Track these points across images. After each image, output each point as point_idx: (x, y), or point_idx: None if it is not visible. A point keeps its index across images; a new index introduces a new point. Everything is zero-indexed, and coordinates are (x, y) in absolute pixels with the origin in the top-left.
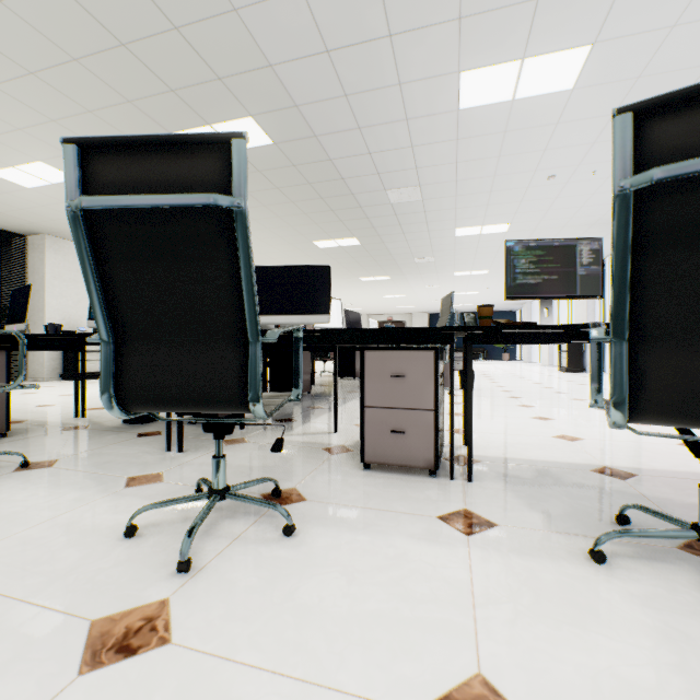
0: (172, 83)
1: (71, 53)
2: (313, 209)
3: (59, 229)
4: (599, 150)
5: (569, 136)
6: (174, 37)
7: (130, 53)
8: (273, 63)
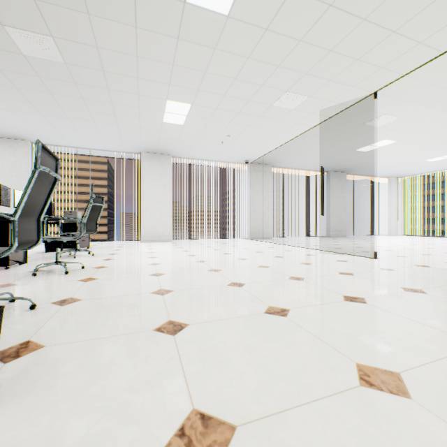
0: None
1: None
2: None
3: None
4: None
5: None
6: None
7: None
8: None
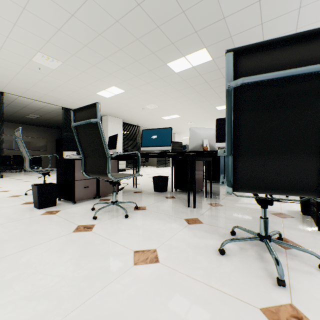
0: (173, 40)
1: (137, 36)
2: (221, 90)
3: (113, 113)
4: None
5: None
6: (181, 17)
7: (160, 30)
8: (226, 16)
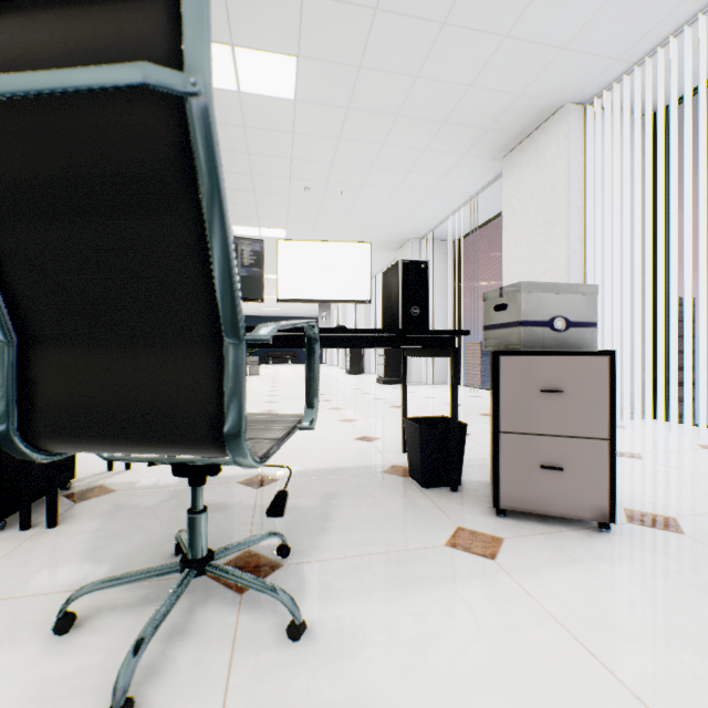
0: None
1: None
2: None
3: None
4: (340, 172)
5: (309, 150)
6: None
7: None
8: None
